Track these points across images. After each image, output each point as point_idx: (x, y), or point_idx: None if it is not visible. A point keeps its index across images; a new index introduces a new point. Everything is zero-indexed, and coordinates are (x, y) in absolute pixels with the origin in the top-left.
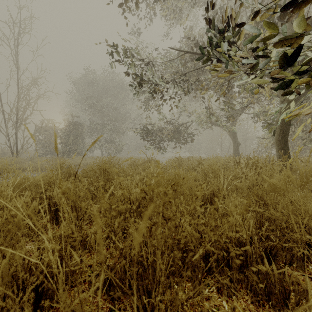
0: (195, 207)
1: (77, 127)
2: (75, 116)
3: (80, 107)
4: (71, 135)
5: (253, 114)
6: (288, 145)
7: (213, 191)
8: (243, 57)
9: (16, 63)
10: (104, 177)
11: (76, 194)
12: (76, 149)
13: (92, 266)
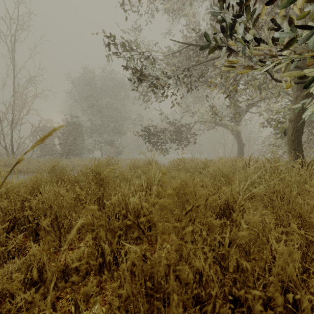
0: (229, 250)
1: (76, 127)
2: (74, 116)
3: (80, 106)
4: (70, 136)
5: (259, 113)
6: (302, 145)
7: (227, 200)
8: (259, 42)
9: (12, 60)
10: (97, 183)
11: (58, 206)
12: (75, 150)
13: (70, 312)
